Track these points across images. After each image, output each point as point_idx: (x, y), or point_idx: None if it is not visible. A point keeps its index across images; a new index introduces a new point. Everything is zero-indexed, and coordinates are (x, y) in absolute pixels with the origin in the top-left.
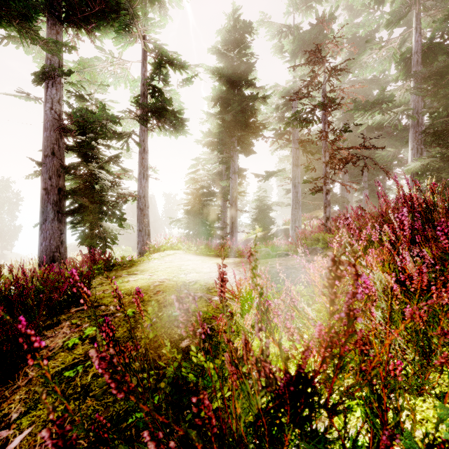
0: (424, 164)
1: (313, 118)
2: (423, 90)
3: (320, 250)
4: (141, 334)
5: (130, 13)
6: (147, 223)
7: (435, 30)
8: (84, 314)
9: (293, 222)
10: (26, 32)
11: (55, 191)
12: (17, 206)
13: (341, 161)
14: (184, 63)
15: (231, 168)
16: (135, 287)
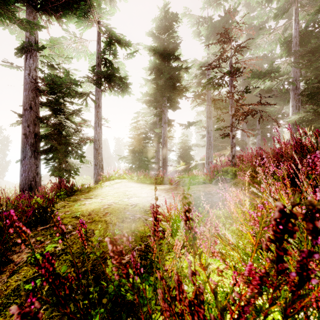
0: (300, 117)
1: (222, 83)
2: (300, 63)
3: (229, 179)
4: (90, 250)
5: (88, 4)
6: (101, 159)
7: (309, 21)
8: (47, 232)
9: (207, 158)
10: (4, 12)
11: (32, 135)
12: (7, 147)
13: (243, 114)
14: (128, 42)
15: (163, 119)
16: (89, 209)
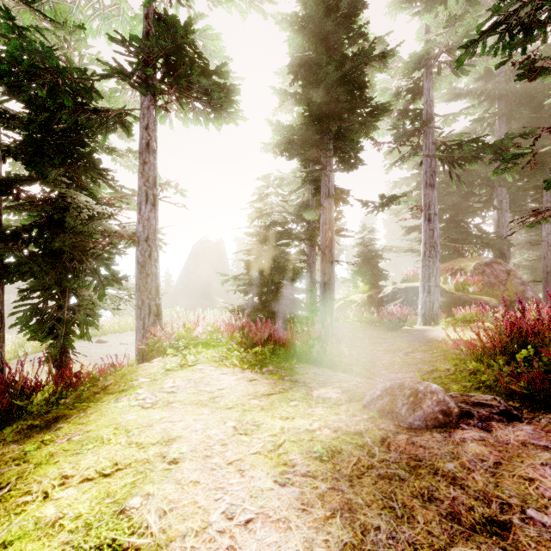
0: None
1: (550, 16)
2: None
3: None
4: None
5: None
6: (154, 291)
7: None
8: None
9: (426, 278)
10: None
11: None
12: None
13: None
14: None
15: (323, 188)
16: None
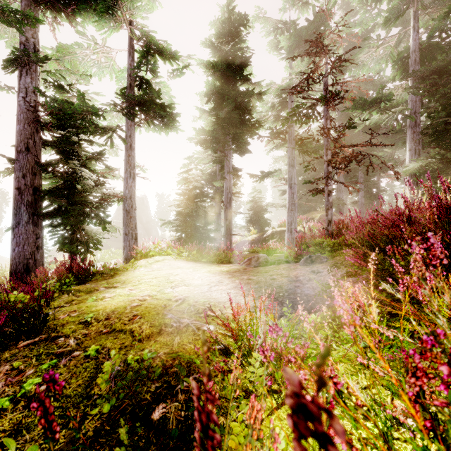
0: (422, 165)
1: (313, 114)
2: (422, 89)
3: (325, 258)
4: (99, 391)
5: None
6: (134, 226)
7: (434, 28)
8: (33, 352)
9: (289, 224)
10: None
11: (30, 190)
12: (0, 207)
13: (345, 159)
14: (175, 53)
15: (226, 167)
16: (109, 308)
